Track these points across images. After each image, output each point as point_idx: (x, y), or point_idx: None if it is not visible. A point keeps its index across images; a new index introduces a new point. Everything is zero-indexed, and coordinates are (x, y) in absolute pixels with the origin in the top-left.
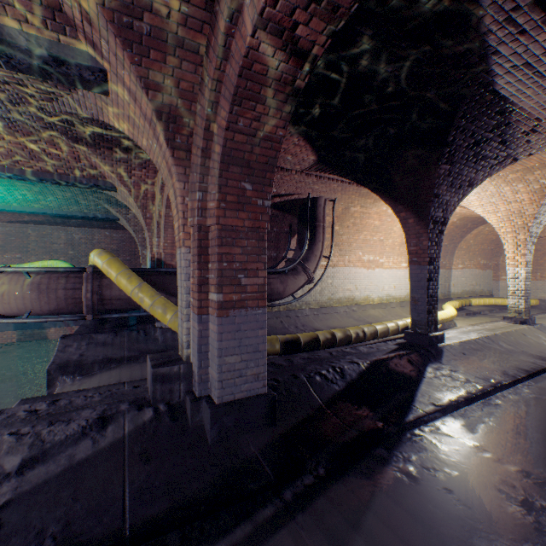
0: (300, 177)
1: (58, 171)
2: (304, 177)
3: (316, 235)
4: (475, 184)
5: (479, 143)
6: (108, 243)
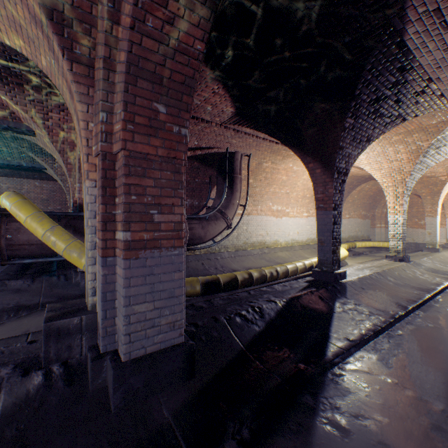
0: (220, 130)
1: None
2: (224, 130)
3: (234, 186)
4: (372, 140)
5: (380, 100)
6: (38, 193)
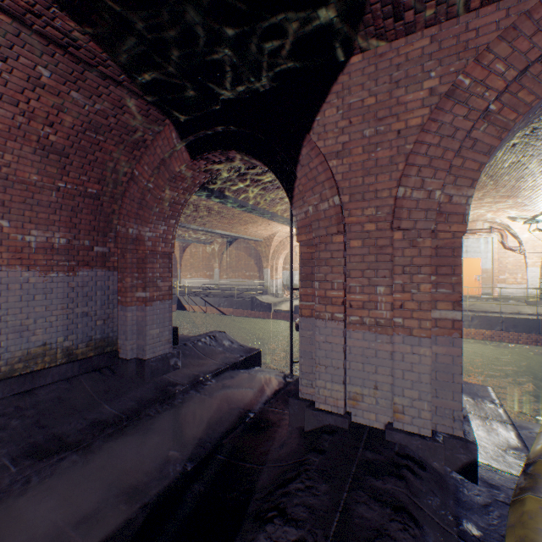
0: None
1: None
2: None
3: None
4: None
5: None
6: None
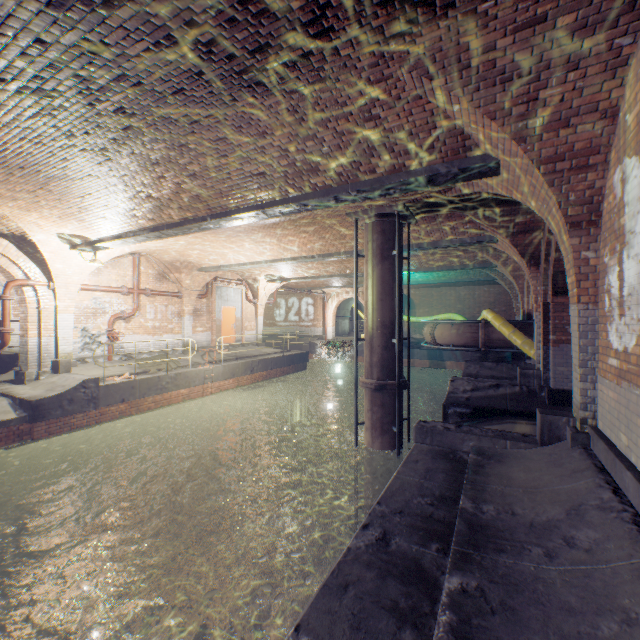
0: None
1: (463, 264)
2: None
3: None
4: None
5: None
6: (485, 297)
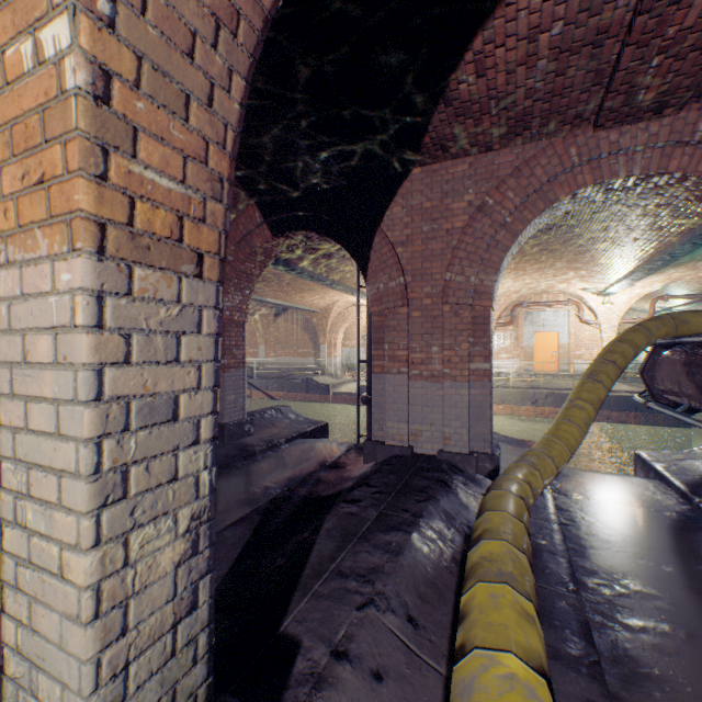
0: None
1: None
2: None
3: None
4: None
5: None
6: None
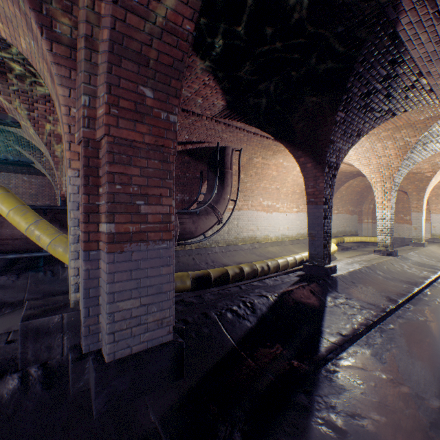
0: (211, 124)
1: None
2: (214, 124)
3: (225, 181)
4: (362, 135)
5: (371, 94)
6: (26, 188)
